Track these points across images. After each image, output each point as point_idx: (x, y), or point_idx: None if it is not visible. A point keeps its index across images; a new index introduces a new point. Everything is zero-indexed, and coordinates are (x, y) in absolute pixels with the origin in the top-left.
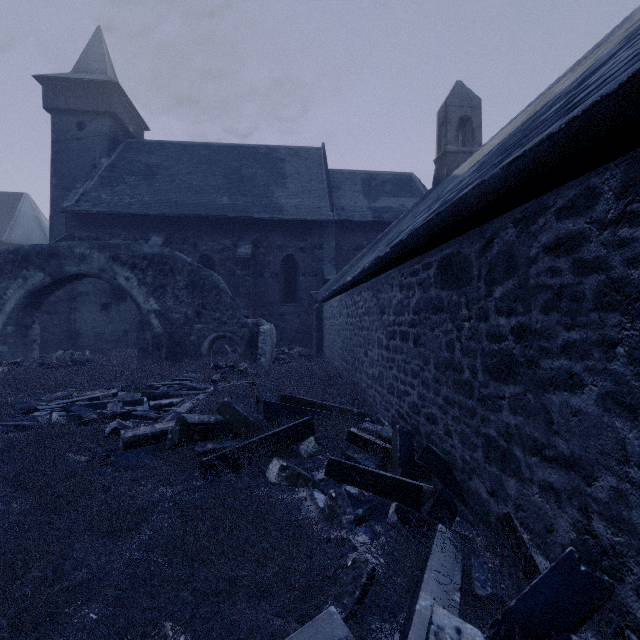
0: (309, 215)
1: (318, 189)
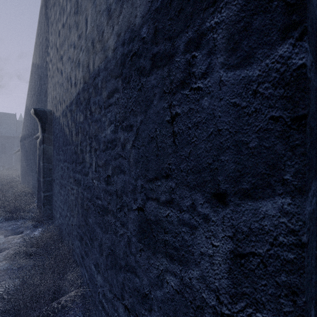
0: (10, 135)
1: (13, 127)
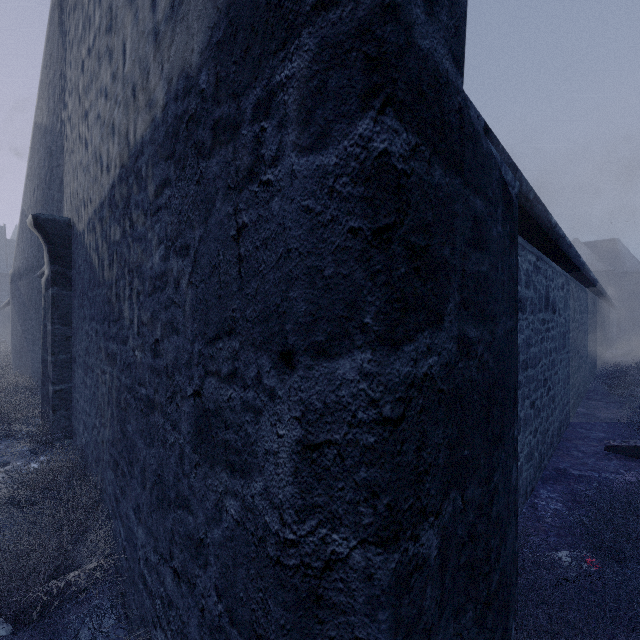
0: None
1: None
